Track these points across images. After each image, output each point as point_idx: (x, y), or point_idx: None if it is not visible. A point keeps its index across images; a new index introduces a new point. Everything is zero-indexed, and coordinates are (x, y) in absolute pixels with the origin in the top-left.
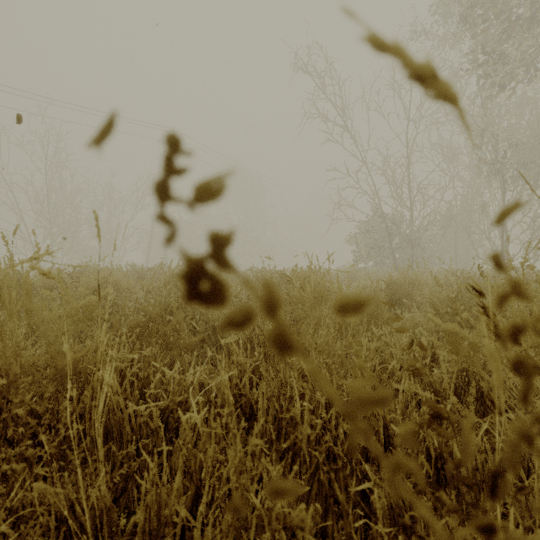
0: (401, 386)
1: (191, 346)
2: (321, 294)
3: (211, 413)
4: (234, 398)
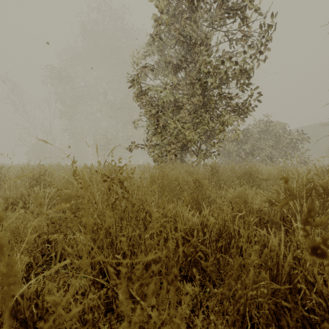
0: None
1: None
2: None
3: None
4: None
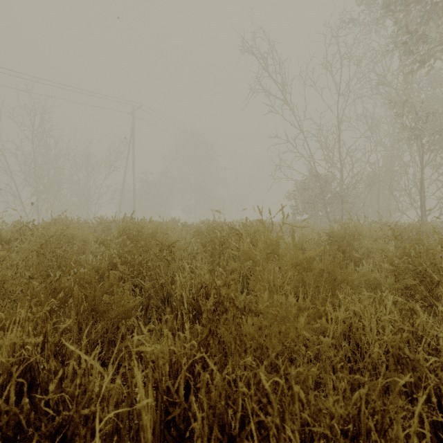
0: (416, 410)
1: (126, 313)
2: (273, 250)
3: (134, 421)
4: (165, 407)
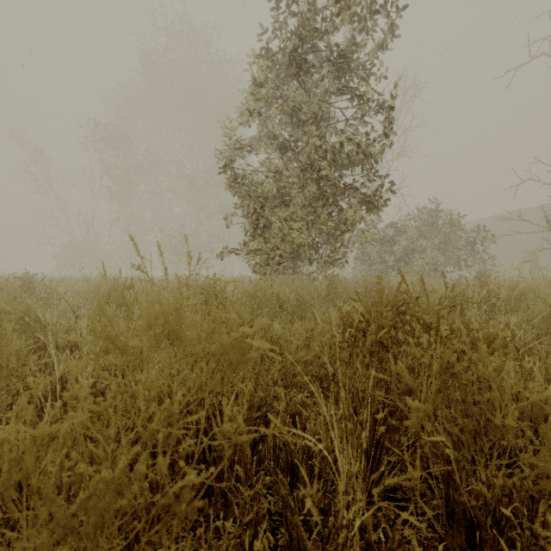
0: None
1: None
2: None
3: None
4: None
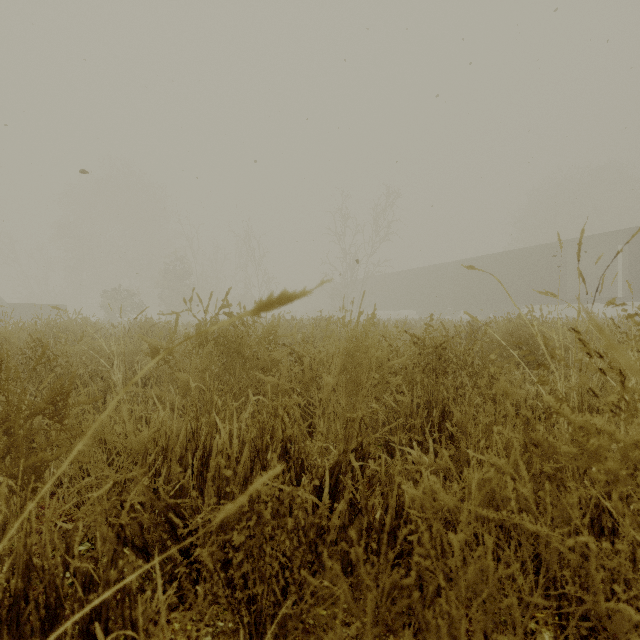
0: None
1: None
2: None
3: None
4: None
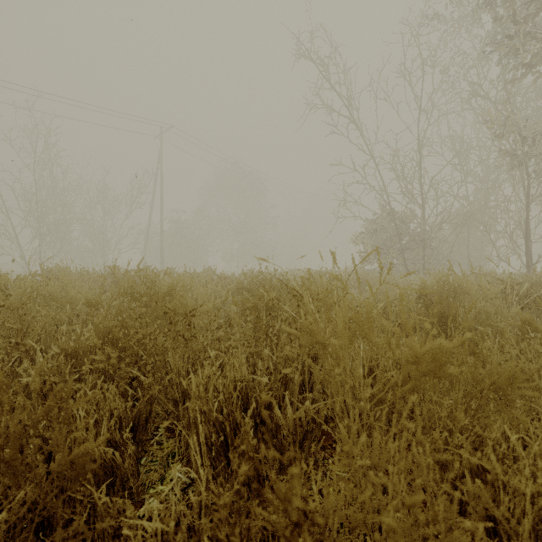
0: None
1: (78, 464)
2: (361, 330)
3: None
4: None
